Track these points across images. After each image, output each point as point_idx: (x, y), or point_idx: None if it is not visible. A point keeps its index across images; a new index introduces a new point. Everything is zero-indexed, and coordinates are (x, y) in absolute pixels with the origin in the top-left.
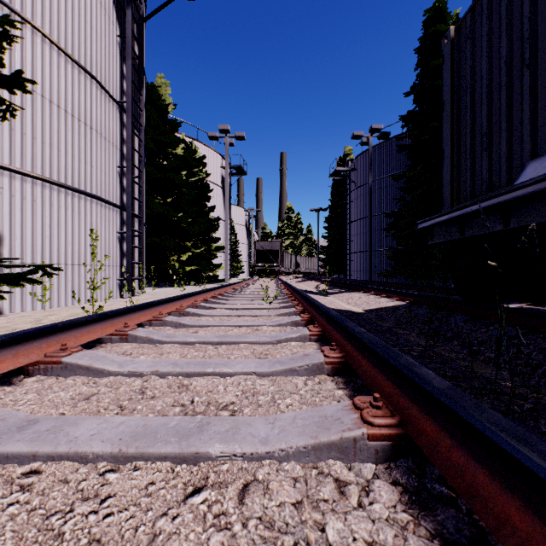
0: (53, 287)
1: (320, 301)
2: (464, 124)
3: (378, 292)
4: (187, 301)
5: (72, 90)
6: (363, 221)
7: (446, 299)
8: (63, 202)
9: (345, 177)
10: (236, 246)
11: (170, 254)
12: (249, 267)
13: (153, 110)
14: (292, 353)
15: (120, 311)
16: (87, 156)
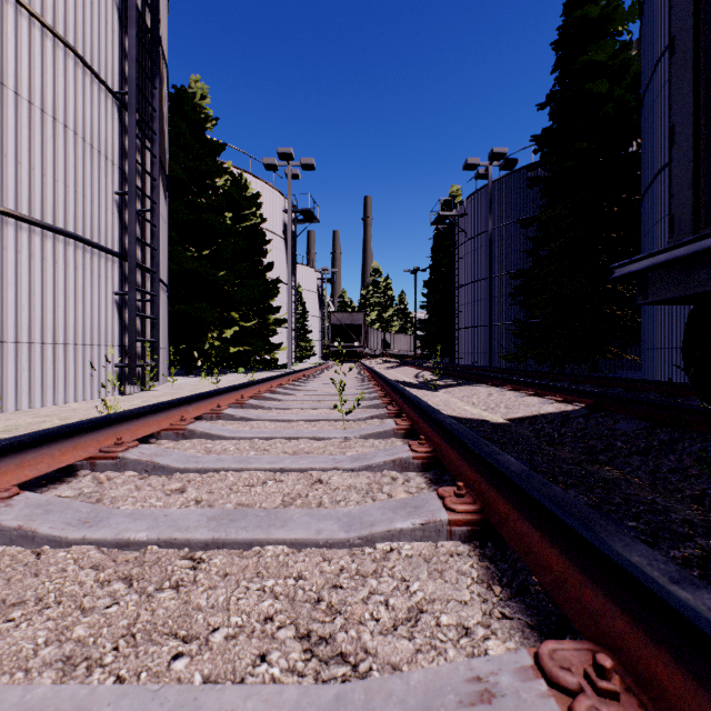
0: None
1: (429, 402)
2: None
3: (518, 386)
4: (201, 407)
5: (30, 61)
6: (477, 285)
7: (669, 404)
8: (12, 241)
9: (453, 225)
10: (305, 319)
11: (207, 329)
12: (322, 348)
13: (184, 124)
14: (410, 607)
15: None
16: (58, 170)
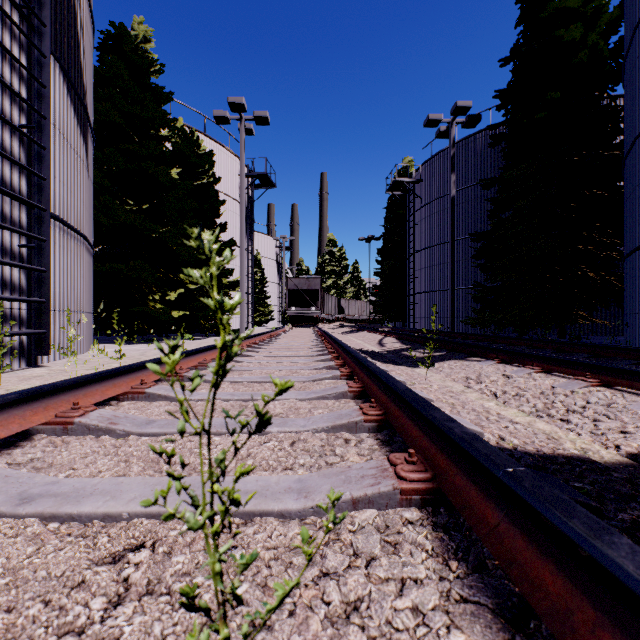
0: None
1: (433, 397)
2: None
3: (551, 365)
4: None
5: None
6: (432, 250)
7: None
8: None
9: (408, 191)
10: (263, 285)
11: (149, 291)
12: (281, 313)
13: (122, 63)
14: None
15: None
16: None
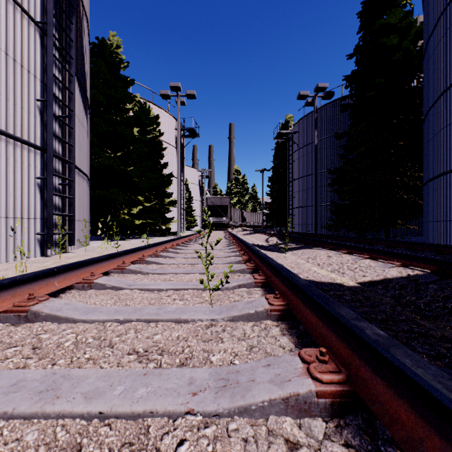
0: None
1: (284, 264)
2: None
3: (352, 250)
4: (72, 276)
5: None
6: (304, 179)
7: None
8: None
9: (288, 139)
10: (190, 202)
11: (120, 208)
12: (202, 221)
13: (104, 64)
14: None
15: None
16: None
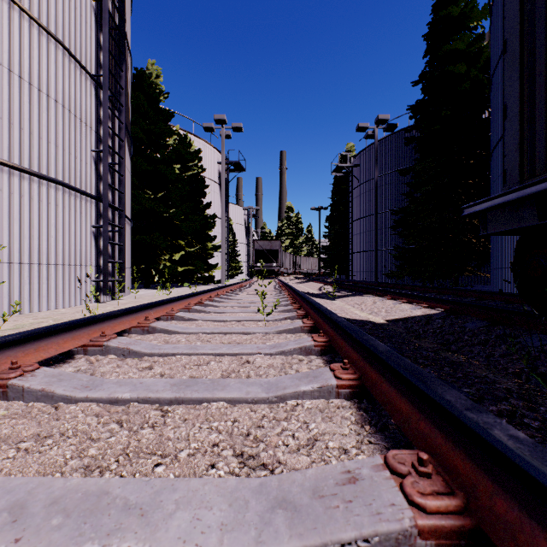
0: (2, 290)
1: (329, 308)
2: (542, 64)
3: (396, 296)
4: (159, 311)
5: (30, 53)
6: (366, 219)
7: (503, 308)
8: (17, 187)
9: (348, 173)
10: (235, 245)
11: (161, 253)
12: (248, 267)
13: (143, 97)
14: (308, 438)
15: (11, 340)
16: (50, 134)
